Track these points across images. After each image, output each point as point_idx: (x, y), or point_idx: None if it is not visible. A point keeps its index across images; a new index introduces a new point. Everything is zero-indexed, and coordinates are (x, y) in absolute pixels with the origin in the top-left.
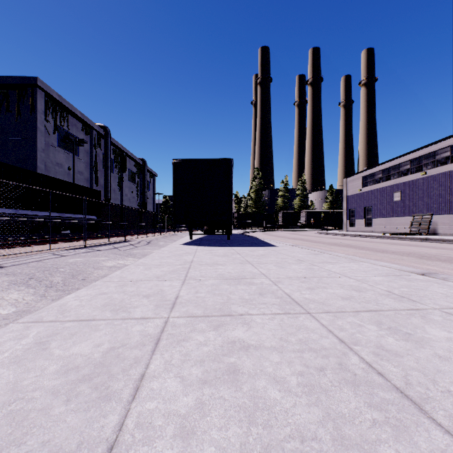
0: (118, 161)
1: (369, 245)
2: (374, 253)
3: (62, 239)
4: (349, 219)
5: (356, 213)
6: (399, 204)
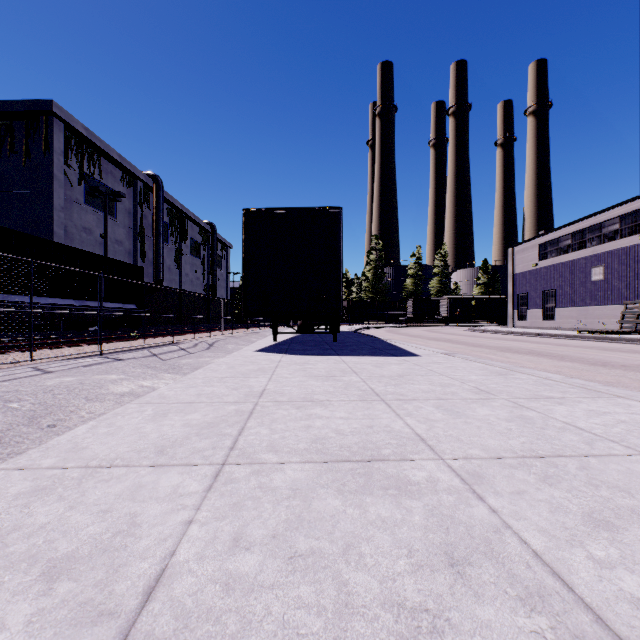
0: (175, 226)
1: (568, 351)
2: (593, 369)
3: (66, 341)
4: (517, 308)
5: (529, 300)
6: (601, 286)
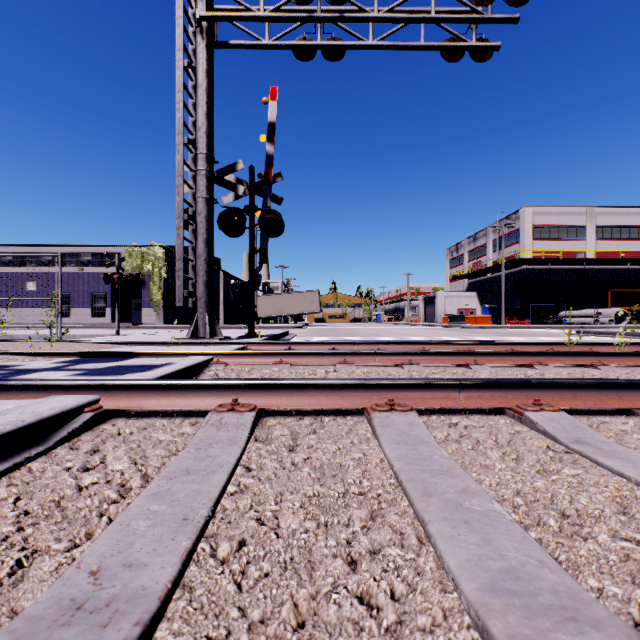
0: None
1: None
2: None
3: None
4: None
5: None
6: None
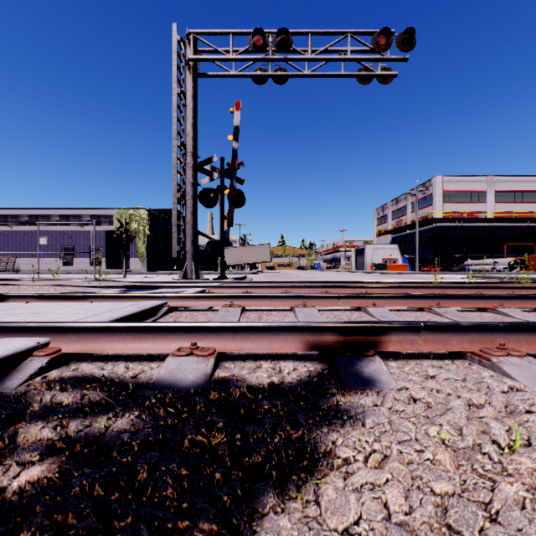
0: None
1: None
2: None
3: None
4: None
5: None
6: None
